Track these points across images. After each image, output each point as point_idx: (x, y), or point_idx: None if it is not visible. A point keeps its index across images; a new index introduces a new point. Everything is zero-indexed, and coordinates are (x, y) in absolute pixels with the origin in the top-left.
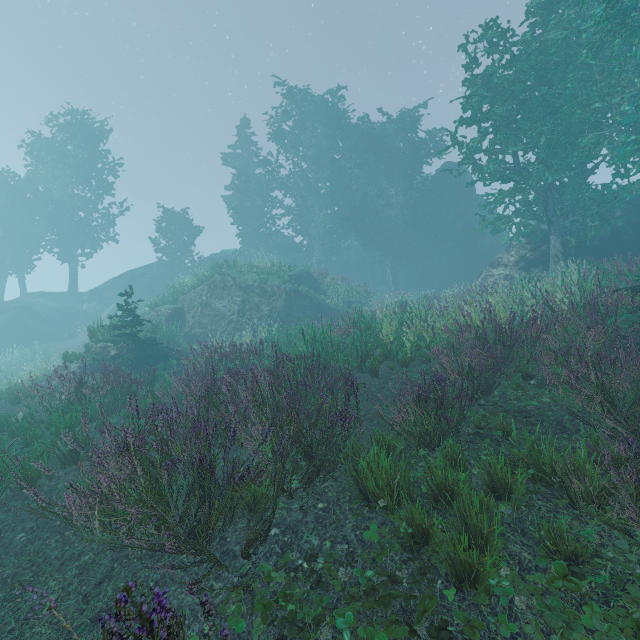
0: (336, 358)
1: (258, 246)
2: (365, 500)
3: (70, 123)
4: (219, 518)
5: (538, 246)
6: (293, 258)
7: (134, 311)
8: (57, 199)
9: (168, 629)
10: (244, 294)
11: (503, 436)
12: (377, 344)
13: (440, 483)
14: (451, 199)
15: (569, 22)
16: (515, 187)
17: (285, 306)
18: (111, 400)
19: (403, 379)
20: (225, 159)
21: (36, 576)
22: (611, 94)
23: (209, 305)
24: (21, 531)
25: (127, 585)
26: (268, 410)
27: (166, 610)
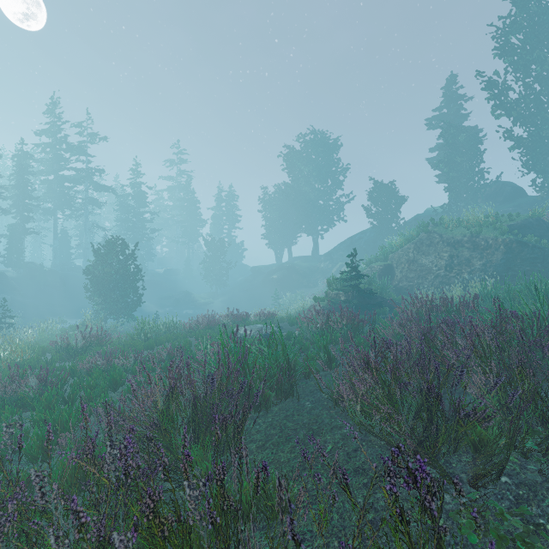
0: None
1: (466, 199)
2: None
3: (313, 141)
4: (444, 443)
5: None
6: (514, 205)
7: (357, 268)
8: (306, 194)
9: (427, 488)
10: (451, 249)
11: None
12: None
13: None
14: None
15: None
16: None
17: (503, 259)
18: (346, 332)
19: None
20: (429, 124)
21: (319, 429)
22: None
23: (415, 261)
24: (307, 400)
25: (398, 445)
26: (492, 363)
27: (426, 474)
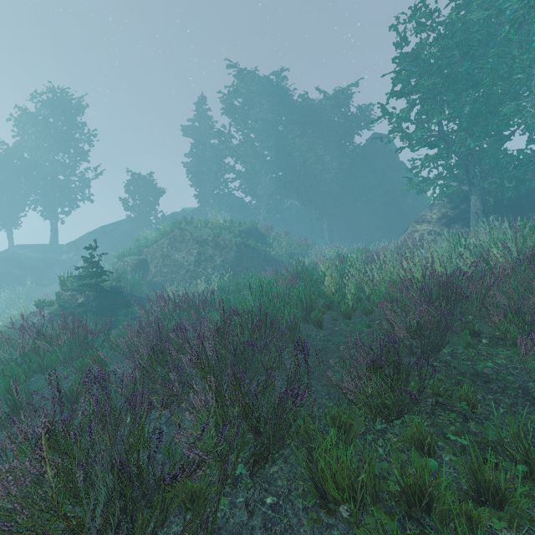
0: (282, 311)
1: (213, 205)
2: (322, 499)
3: (51, 99)
4: (146, 529)
5: (457, 205)
6: (243, 215)
7: (98, 263)
8: (40, 165)
9: None
10: (200, 247)
11: (468, 408)
12: (319, 294)
13: (414, 484)
14: (378, 165)
15: (490, 3)
16: (439, 152)
17: (236, 257)
18: (67, 350)
19: (347, 331)
20: (185, 131)
21: None
22: (532, 66)
23: (169, 256)
24: None
25: None
26: (212, 378)
27: None
